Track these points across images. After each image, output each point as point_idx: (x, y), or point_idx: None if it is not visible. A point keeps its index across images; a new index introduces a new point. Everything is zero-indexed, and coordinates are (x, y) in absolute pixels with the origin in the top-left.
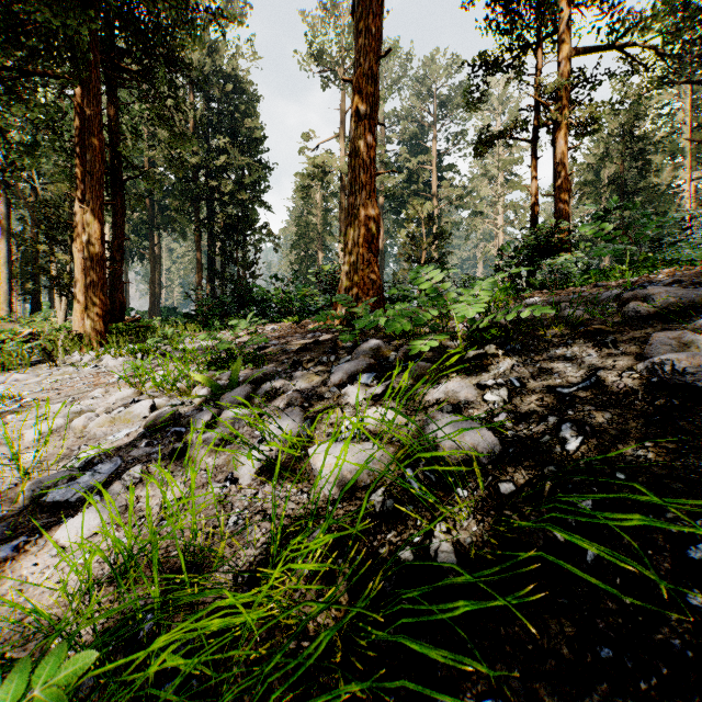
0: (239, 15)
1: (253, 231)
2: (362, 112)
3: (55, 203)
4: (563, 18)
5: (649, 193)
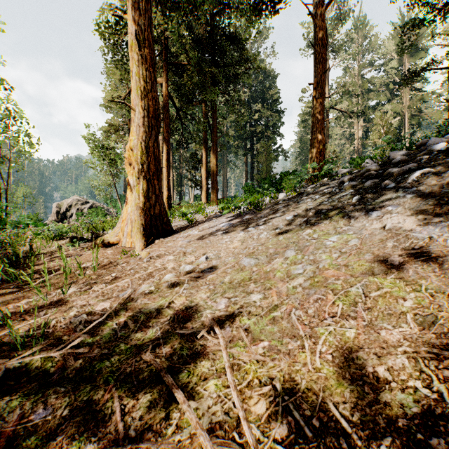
0: (266, 36)
1: (274, 151)
2: (316, 97)
3: (195, 153)
4: None
5: None
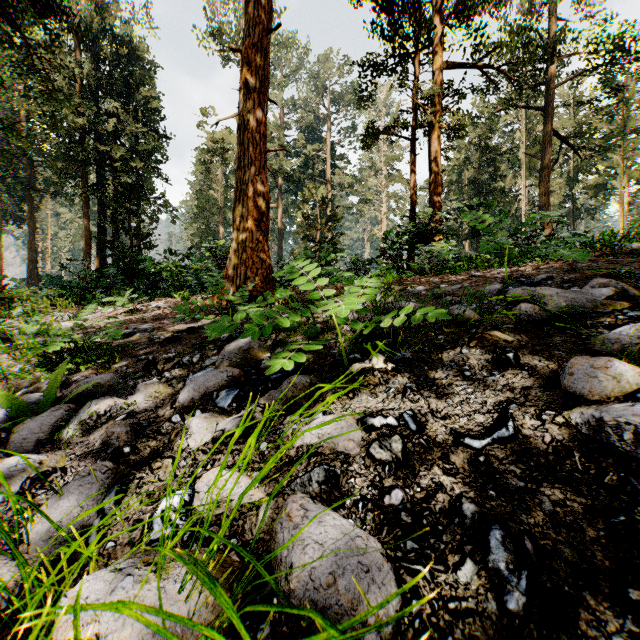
0: None
1: (149, 201)
2: (251, 84)
3: None
4: (437, 33)
5: (498, 194)
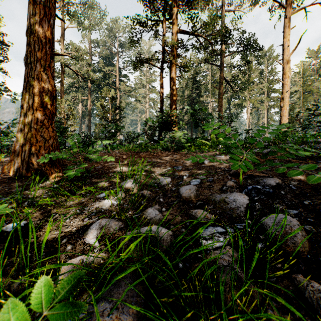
0: None
1: None
2: None
3: None
4: (174, 12)
5: (200, 104)
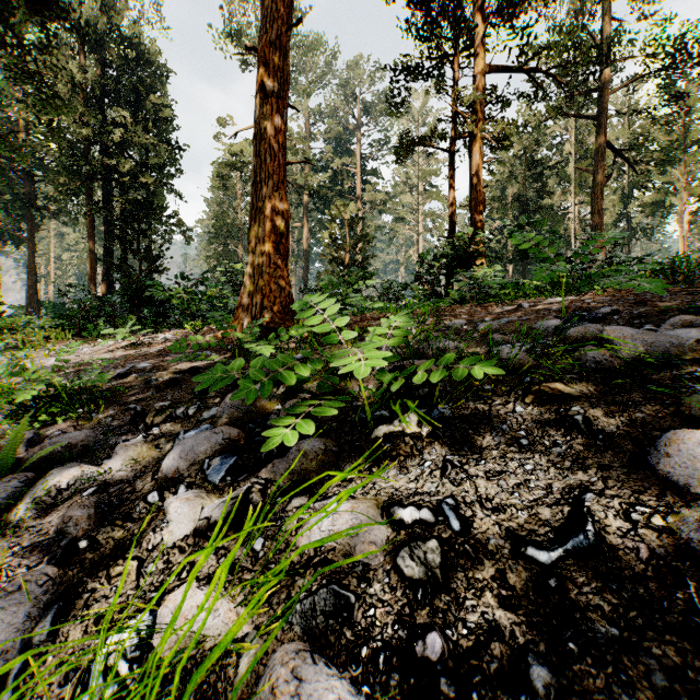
0: None
1: (161, 220)
2: (268, 88)
3: None
4: (478, 32)
5: (546, 213)
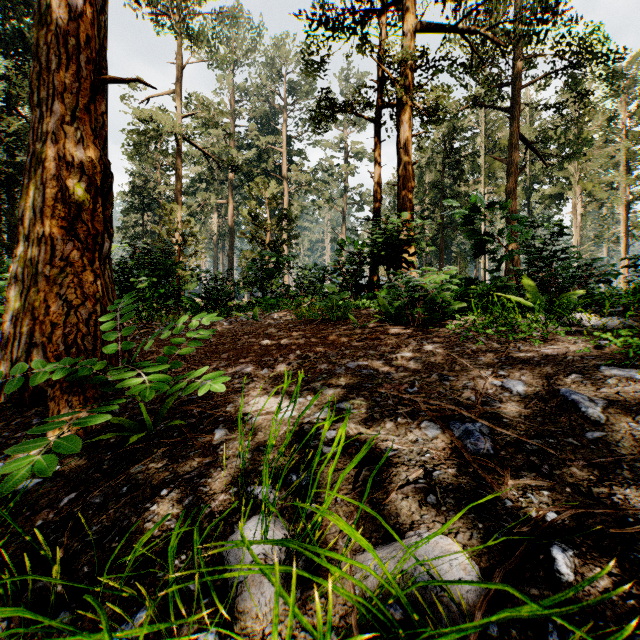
0: None
1: None
2: None
3: None
4: None
5: (461, 200)
